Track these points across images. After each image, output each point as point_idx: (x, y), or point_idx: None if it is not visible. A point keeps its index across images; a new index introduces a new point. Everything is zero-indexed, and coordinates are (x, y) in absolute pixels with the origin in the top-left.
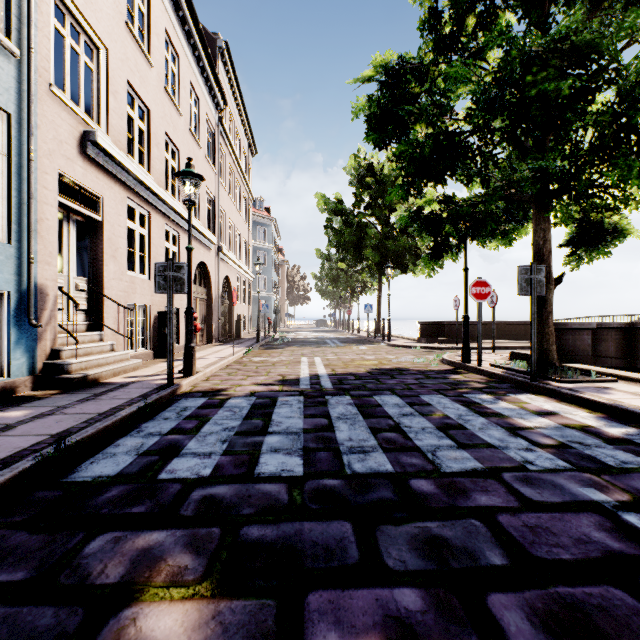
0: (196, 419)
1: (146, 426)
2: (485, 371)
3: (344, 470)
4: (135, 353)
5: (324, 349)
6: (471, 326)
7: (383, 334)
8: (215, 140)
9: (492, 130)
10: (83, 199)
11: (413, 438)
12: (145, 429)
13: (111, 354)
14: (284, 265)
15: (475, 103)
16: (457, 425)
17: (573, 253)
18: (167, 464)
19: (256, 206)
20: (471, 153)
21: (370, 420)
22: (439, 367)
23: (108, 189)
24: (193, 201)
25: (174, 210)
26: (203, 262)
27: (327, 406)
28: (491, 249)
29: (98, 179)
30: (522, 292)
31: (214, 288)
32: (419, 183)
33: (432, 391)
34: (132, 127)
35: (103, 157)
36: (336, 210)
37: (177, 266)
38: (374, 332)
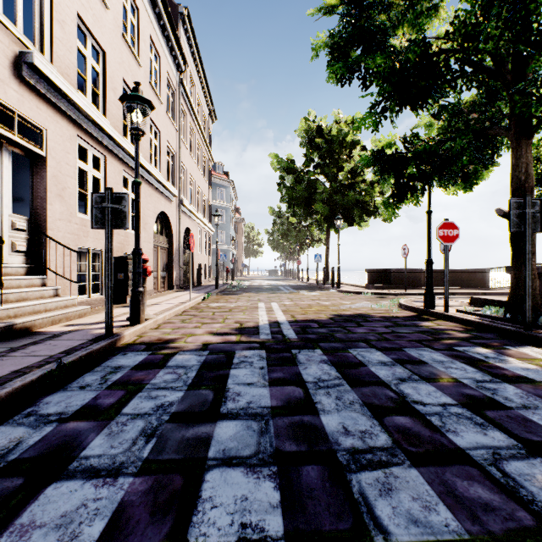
0: (123, 388)
1: (48, 401)
2: (457, 318)
3: (364, 527)
4: (87, 299)
5: (279, 295)
6: (415, 273)
7: (333, 281)
8: (176, 99)
9: (485, 38)
10: (24, 132)
11: (442, 428)
12: (42, 408)
13: (52, 300)
14: (240, 222)
15: (469, 1)
16: (487, 399)
17: (541, 195)
18: (27, 504)
19: (216, 170)
20: (451, 75)
21: (360, 389)
22: (401, 313)
23: (53, 123)
24: (141, 130)
25: (132, 157)
26: (164, 212)
27: (297, 365)
28: (449, 194)
29: (39, 109)
30: (514, 229)
31: (175, 238)
32: (394, 107)
33: (414, 342)
34: (85, 66)
35: (45, 85)
36: (288, 169)
37: (117, 197)
38: (323, 279)
